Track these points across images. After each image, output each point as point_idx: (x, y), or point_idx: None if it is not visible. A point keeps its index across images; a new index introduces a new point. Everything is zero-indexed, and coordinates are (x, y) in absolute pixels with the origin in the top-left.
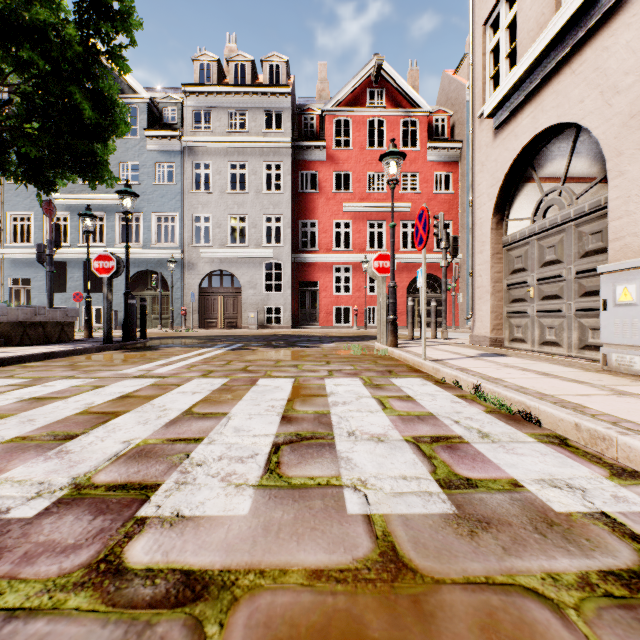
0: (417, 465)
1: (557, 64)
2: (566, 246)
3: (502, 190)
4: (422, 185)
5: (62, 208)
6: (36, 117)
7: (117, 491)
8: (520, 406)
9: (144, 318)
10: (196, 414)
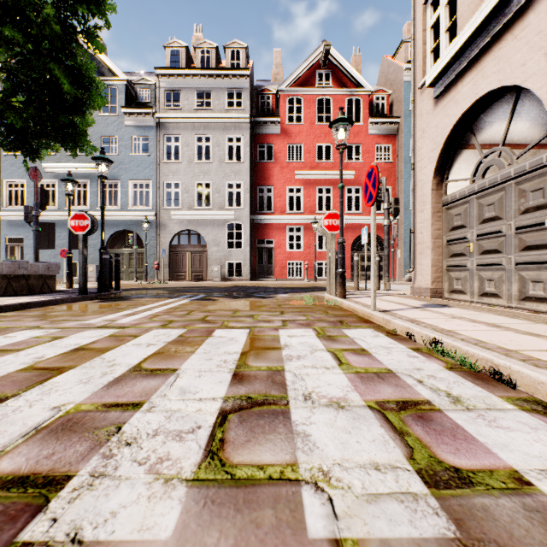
0: (389, 445)
1: (498, 31)
2: (506, 203)
3: (442, 153)
4: (364, 155)
5: (51, 176)
6: (21, 91)
7: (11, 490)
8: (486, 363)
9: (118, 271)
10: (144, 371)
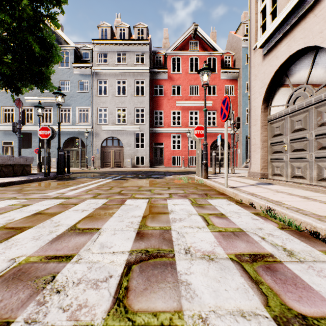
0: (249, 293)
1: (304, 12)
2: (309, 120)
3: (268, 89)
4: (218, 92)
5: (29, 104)
6: (9, 52)
7: None
8: (306, 225)
9: (69, 162)
10: (77, 230)
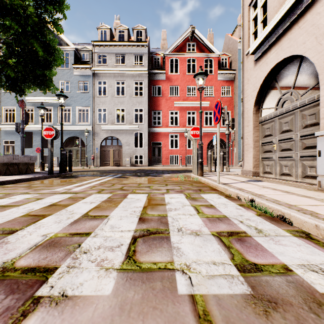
0: (221, 253)
1: (290, 23)
2: (295, 122)
3: (259, 93)
4: (215, 92)
5: (30, 104)
6: (14, 56)
7: (28, 273)
8: (278, 212)
9: (71, 161)
10: (90, 216)
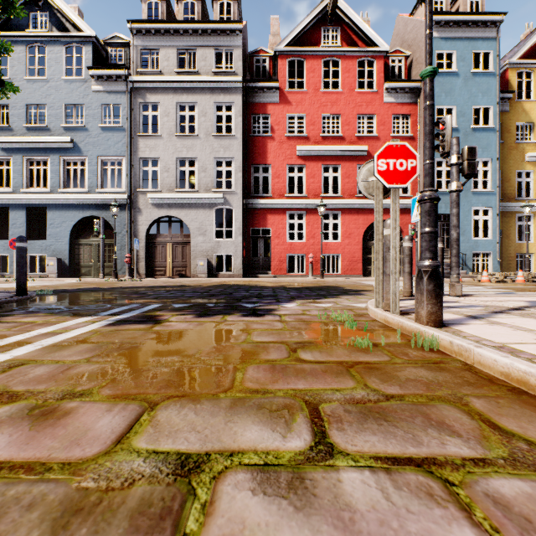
0: None
1: None
2: None
3: None
4: (379, 127)
5: (4, 152)
6: None
7: None
8: None
9: (21, 266)
10: None
